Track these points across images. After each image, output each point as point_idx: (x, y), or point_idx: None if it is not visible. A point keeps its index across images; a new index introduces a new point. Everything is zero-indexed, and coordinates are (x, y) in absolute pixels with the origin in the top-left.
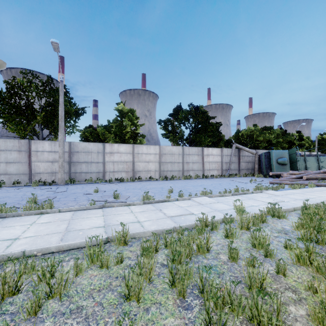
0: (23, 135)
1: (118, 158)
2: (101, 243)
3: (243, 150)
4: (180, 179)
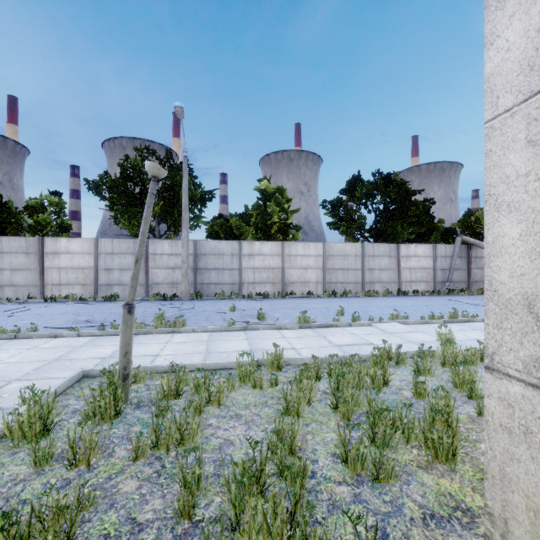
0: (137, 233)
1: (260, 263)
2: (253, 363)
3: (478, 247)
4: (357, 296)
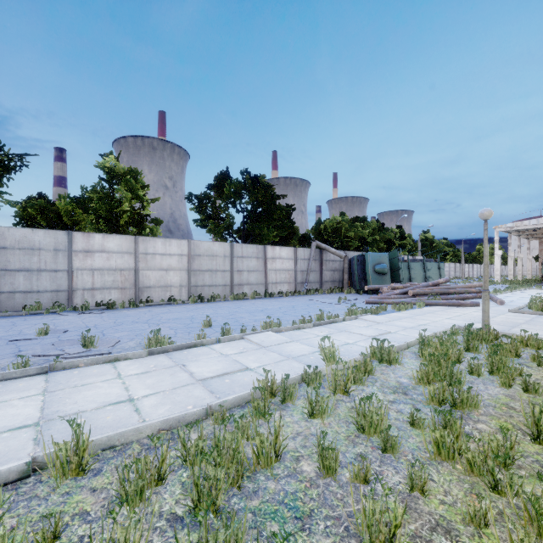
0: None
1: (103, 262)
2: None
3: (327, 251)
4: (226, 300)
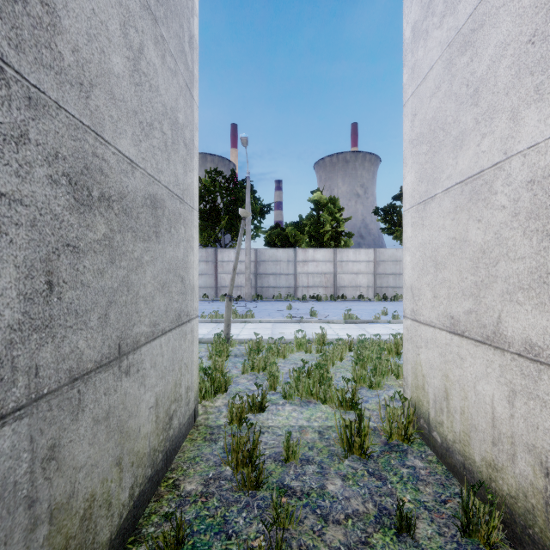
0: (207, 243)
1: (313, 269)
2: (305, 337)
3: None
4: None
